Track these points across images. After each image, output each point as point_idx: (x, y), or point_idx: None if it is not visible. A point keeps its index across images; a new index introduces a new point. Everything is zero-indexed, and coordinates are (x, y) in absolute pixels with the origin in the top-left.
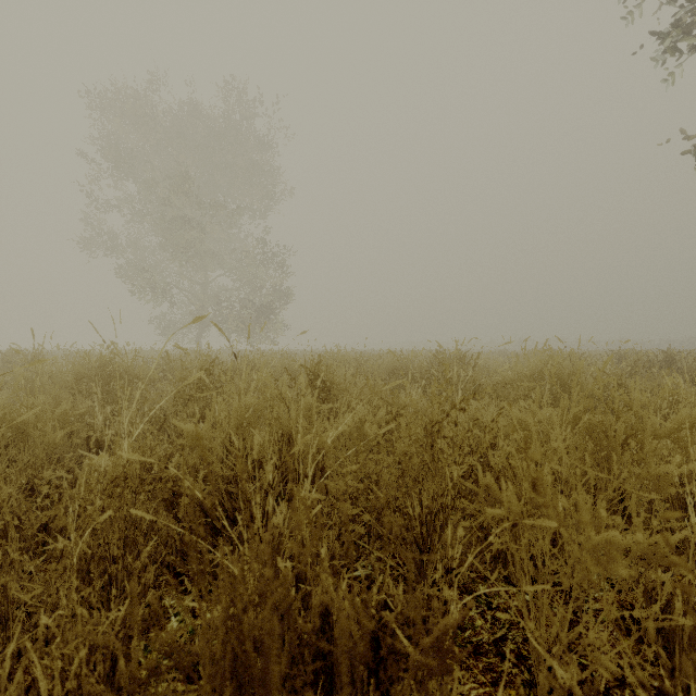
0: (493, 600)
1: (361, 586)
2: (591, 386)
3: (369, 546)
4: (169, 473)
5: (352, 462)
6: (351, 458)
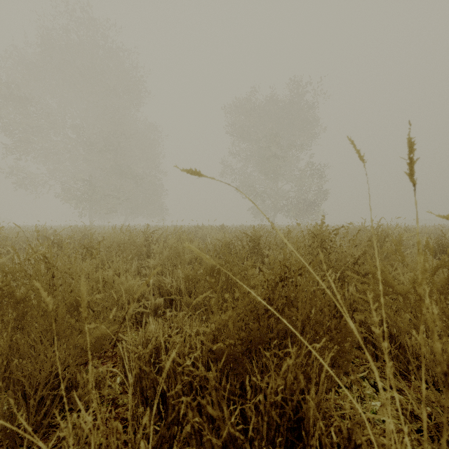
0: None
1: None
2: None
3: None
4: None
5: None
6: None
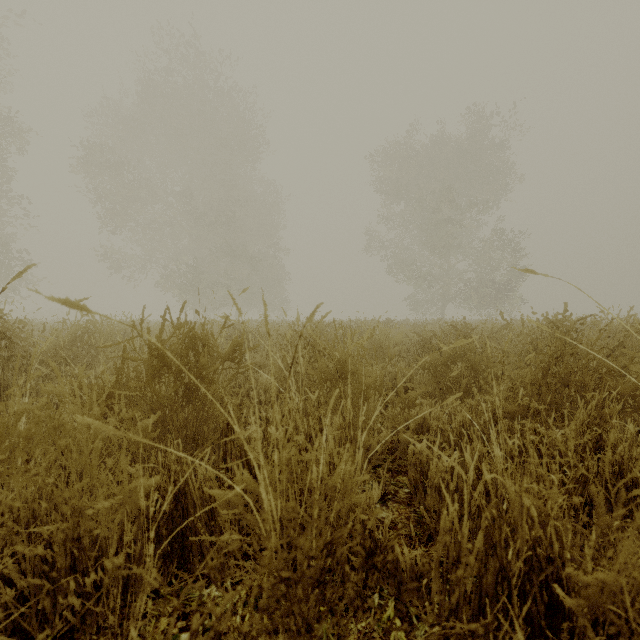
0: None
1: None
2: None
3: None
4: None
5: None
6: None
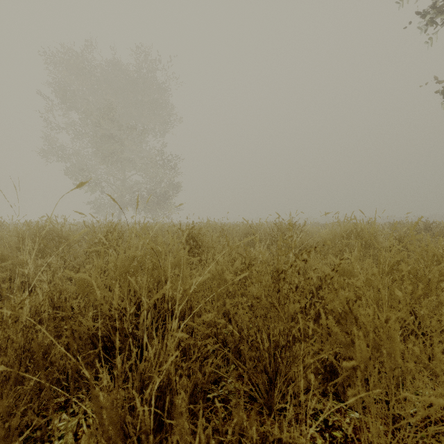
0: (328, 418)
1: (220, 406)
2: (384, 244)
3: (227, 367)
4: (61, 314)
5: (216, 301)
6: (215, 297)
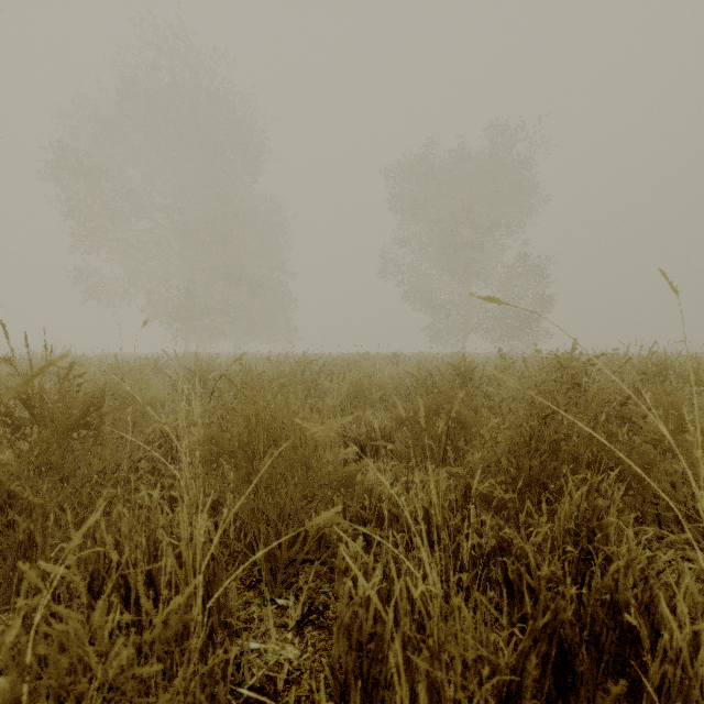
0: None
1: None
2: None
3: None
4: None
5: None
6: None
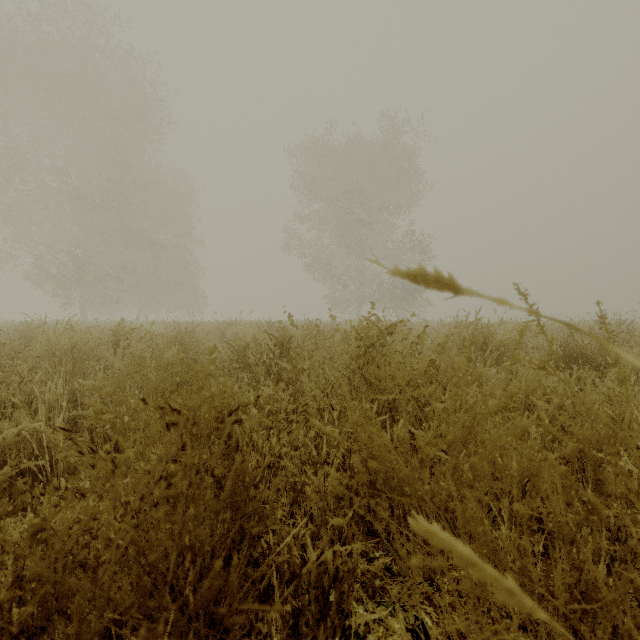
0: None
1: None
2: None
3: None
4: None
5: None
6: None
